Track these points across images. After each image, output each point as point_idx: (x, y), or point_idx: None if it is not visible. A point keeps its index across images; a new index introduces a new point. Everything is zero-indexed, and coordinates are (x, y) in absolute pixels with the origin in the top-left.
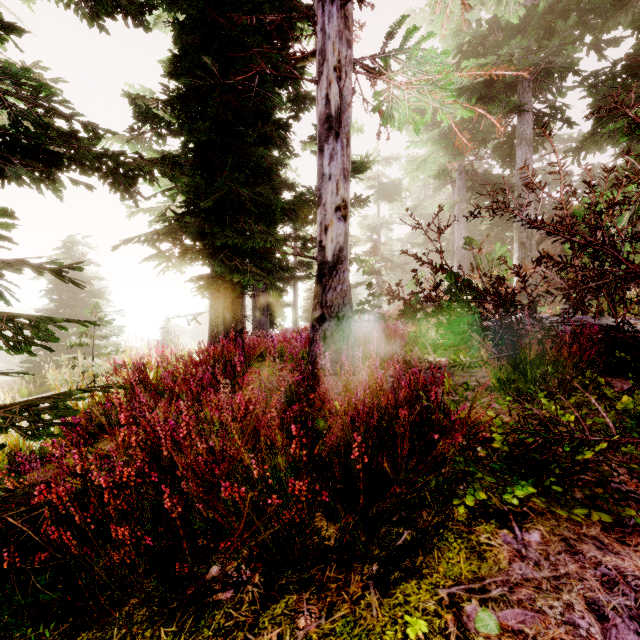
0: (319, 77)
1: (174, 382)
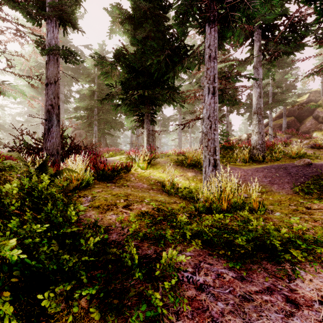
0: None
1: None
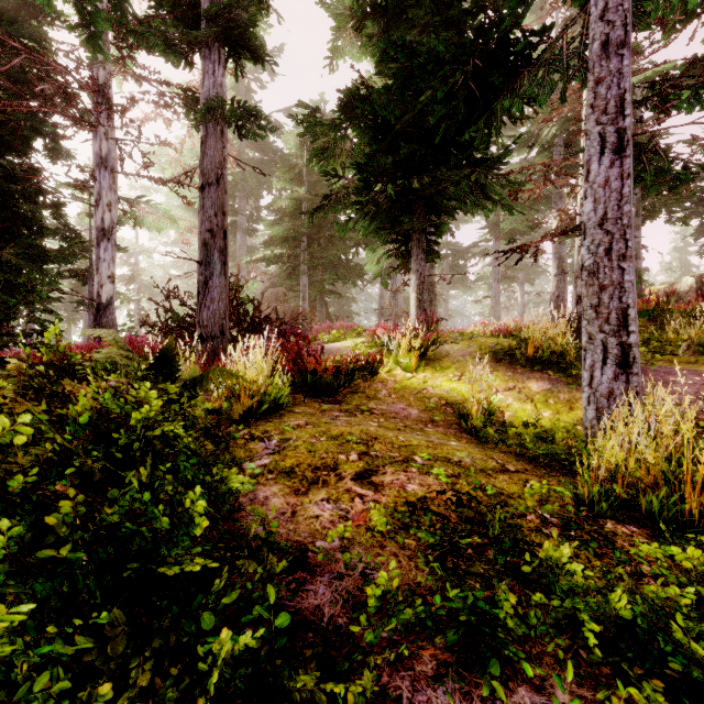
0: (98, 206)
1: None
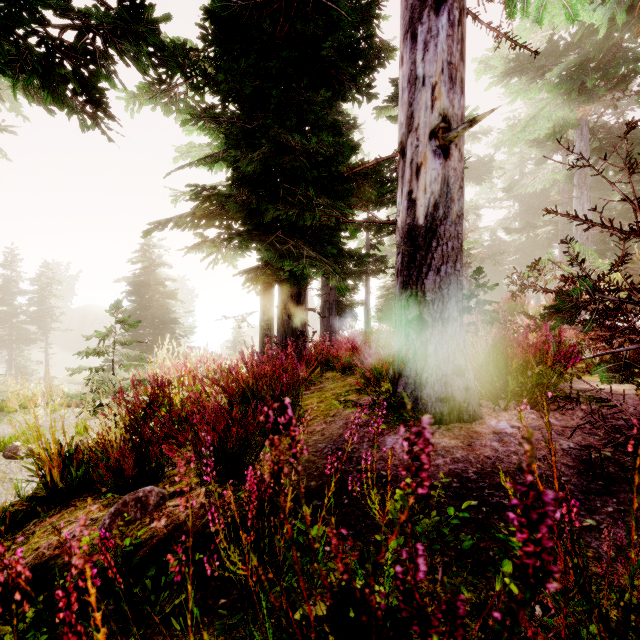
0: None
1: (193, 413)
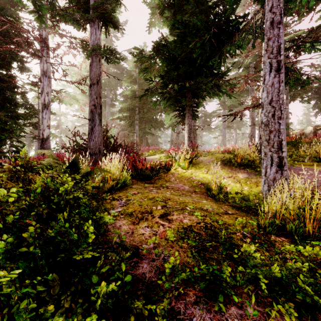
0: (42, 94)
1: None
